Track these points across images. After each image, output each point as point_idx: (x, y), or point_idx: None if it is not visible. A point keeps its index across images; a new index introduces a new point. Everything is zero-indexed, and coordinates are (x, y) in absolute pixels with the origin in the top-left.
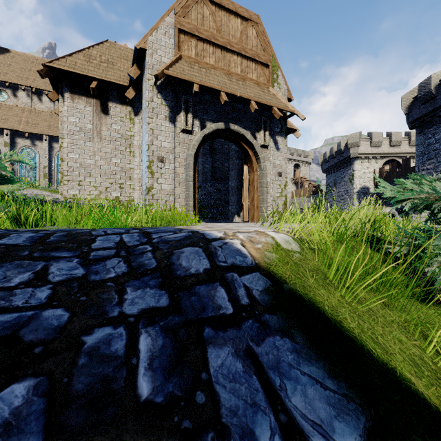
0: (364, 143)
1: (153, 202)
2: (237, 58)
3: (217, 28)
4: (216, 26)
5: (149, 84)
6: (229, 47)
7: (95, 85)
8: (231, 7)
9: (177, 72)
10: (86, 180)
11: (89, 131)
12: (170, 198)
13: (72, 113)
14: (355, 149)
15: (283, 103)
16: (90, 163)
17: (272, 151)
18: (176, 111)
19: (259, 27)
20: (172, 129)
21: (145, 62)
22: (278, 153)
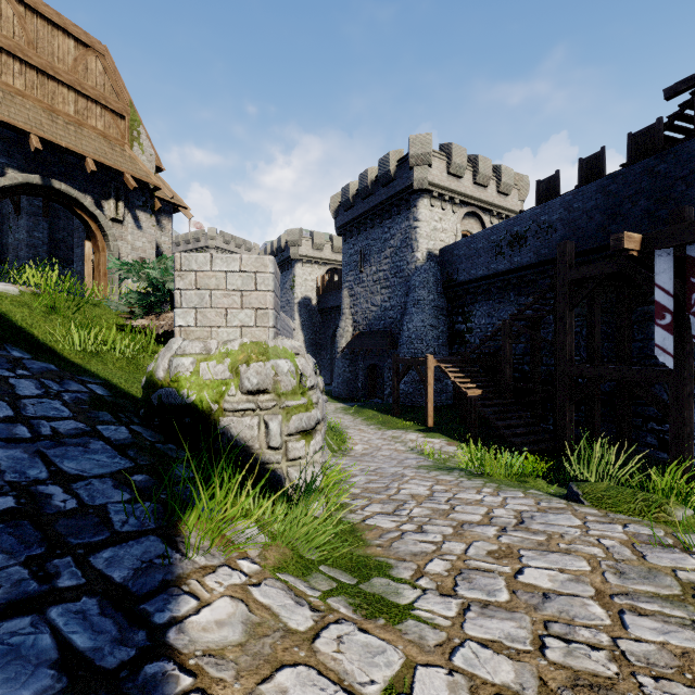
0: (306, 243)
1: None
2: (68, 92)
3: (29, 40)
4: (28, 37)
5: None
6: (52, 73)
7: None
8: (57, 20)
9: None
10: None
11: None
12: None
13: None
14: (296, 249)
15: (145, 171)
16: None
17: (130, 229)
18: None
19: (108, 62)
20: None
21: None
22: (140, 233)
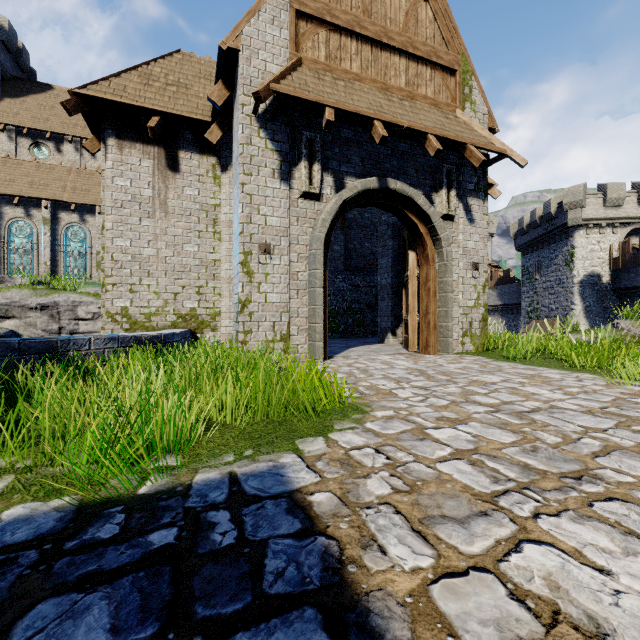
0: (593, 202)
1: (251, 327)
2: (399, 60)
3: (364, 7)
4: (363, 4)
5: (245, 113)
6: (385, 40)
7: (155, 122)
8: None
9: (294, 86)
10: (142, 282)
11: (148, 200)
12: (281, 317)
13: (120, 171)
14: (577, 213)
15: (483, 136)
16: (149, 254)
17: (461, 226)
18: (292, 160)
19: (438, 2)
20: (285, 193)
21: (236, 74)
22: (471, 228)
